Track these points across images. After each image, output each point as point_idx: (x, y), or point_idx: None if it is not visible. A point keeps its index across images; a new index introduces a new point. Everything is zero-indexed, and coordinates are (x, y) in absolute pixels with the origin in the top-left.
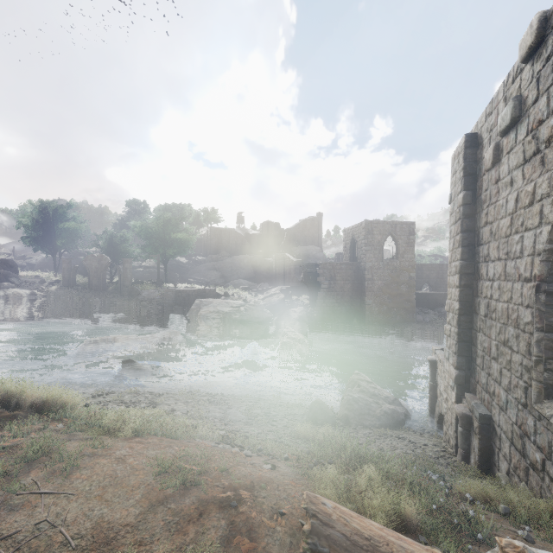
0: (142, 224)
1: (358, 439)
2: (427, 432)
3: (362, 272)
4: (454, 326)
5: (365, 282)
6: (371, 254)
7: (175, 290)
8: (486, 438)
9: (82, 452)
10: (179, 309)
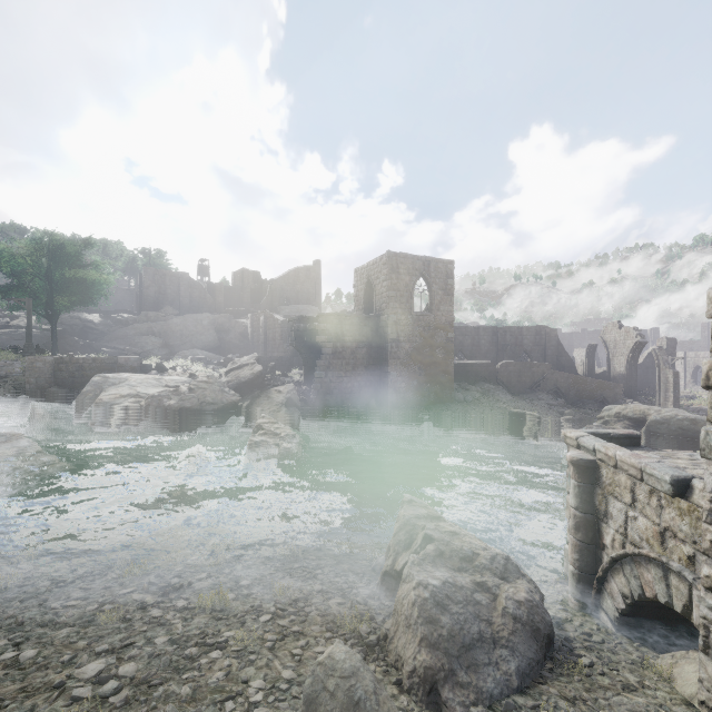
0: (0, 246)
1: None
2: (607, 649)
3: (383, 330)
4: None
5: (387, 344)
6: (396, 303)
7: (53, 359)
8: None
9: None
10: (59, 394)
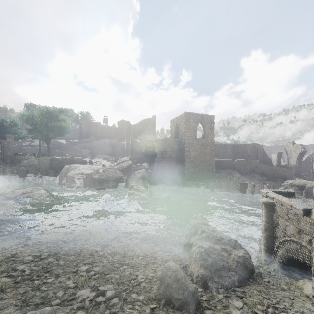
0: (28, 113)
1: None
2: (276, 277)
3: (183, 146)
4: None
5: (185, 152)
6: (188, 134)
7: (50, 159)
8: None
9: None
10: (52, 173)
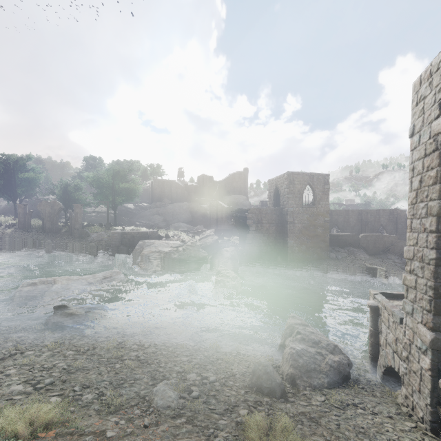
0: (94, 175)
1: None
2: (375, 386)
3: (285, 216)
4: (427, 278)
5: (287, 225)
6: (292, 201)
7: (121, 232)
8: None
9: None
10: (124, 249)
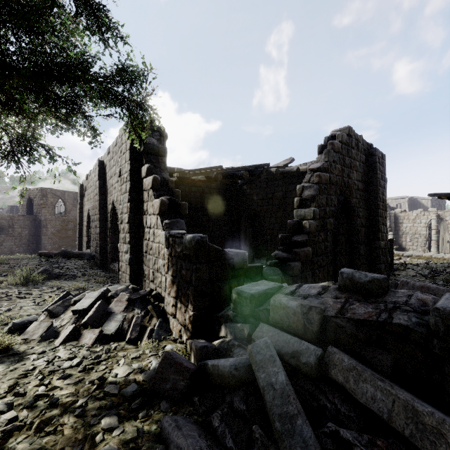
0: None
1: None
2: None
3: (38, 222)
4: (78, 241)
5: (41, 229)
6: (46, 210)
7: None
8: None
9: None
10: None
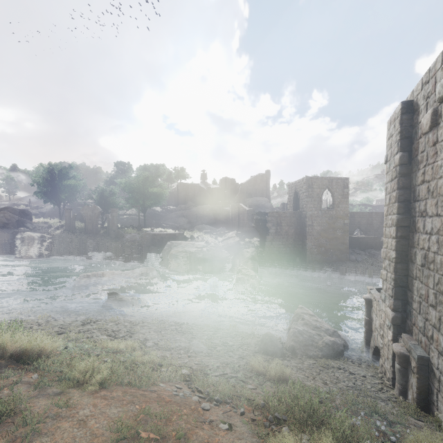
0: (126, 181)
1: (310, 392)
2: (363, 362)
3: (303, 219)
4: (391, 272)
5: (306, 227)
6: (311, 204)
7: (152, 234)
8: (424, 378)
9: (47, 413)
10: (154, 249)
